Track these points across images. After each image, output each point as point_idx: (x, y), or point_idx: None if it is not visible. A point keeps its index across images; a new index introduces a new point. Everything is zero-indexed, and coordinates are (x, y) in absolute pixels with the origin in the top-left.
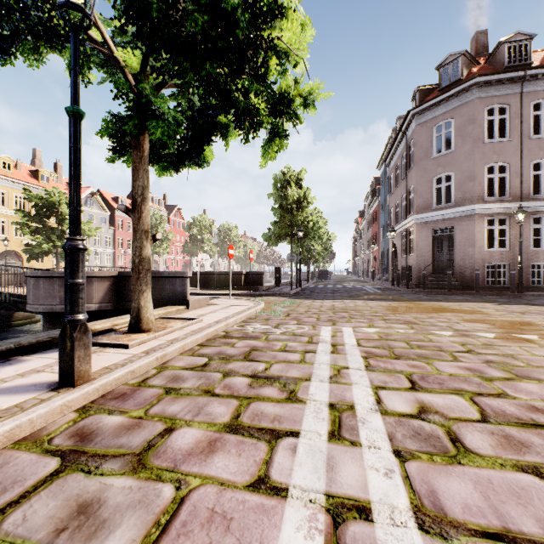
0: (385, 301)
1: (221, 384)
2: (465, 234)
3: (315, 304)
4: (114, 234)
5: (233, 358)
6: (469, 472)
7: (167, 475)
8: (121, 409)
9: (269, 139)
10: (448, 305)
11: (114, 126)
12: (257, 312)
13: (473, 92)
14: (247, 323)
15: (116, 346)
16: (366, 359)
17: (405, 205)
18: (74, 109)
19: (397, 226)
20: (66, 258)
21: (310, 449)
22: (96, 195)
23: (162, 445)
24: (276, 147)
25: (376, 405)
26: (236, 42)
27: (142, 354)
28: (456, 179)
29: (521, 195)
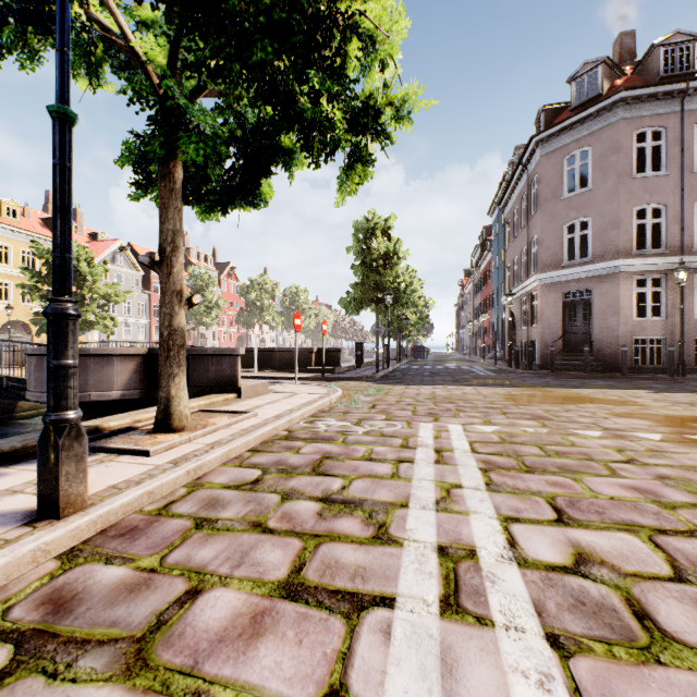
0: (502, 387)
1: (277, 513)
2: (606, 298)
3: (410, 392)
4: (149, 299)
5: (297, 470)
6: (679, 680)
7: (180, 683)
8: (126, 554)
9: (347, 166)
10: (587, 393)
11: (136, 149)
12: (332, 402)
13: (617, 111)
14: (318, 418)
15: (134, 453)
16: (486, 473)
17: (525, 261)
18: (60, 108)
19: (515, 289)
20: (48, 329)
21: (413, 631)
22: (126, 249)
23: (179, 622)
24: (358, 177)
25: (509, 549)
26: (301, 18)
27: (168, 464)
28: (594, 226)
29: (682, 246)
